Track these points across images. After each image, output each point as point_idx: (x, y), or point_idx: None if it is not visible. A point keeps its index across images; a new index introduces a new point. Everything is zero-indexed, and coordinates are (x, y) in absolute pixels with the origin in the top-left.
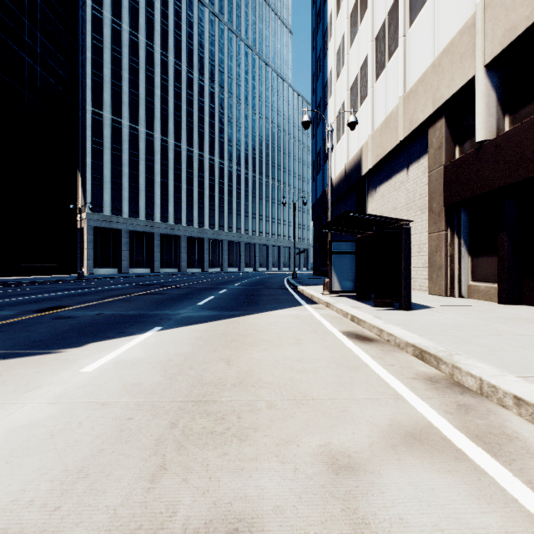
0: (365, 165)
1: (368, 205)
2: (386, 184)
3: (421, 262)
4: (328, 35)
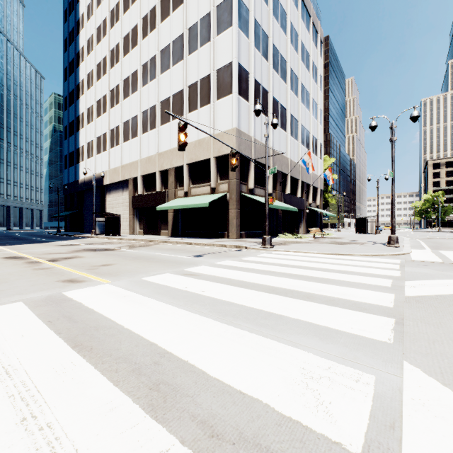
0: (105, 181)
1: (107, 198)
2: (115, 193)
3: (127, 224)
4: (80, 90)
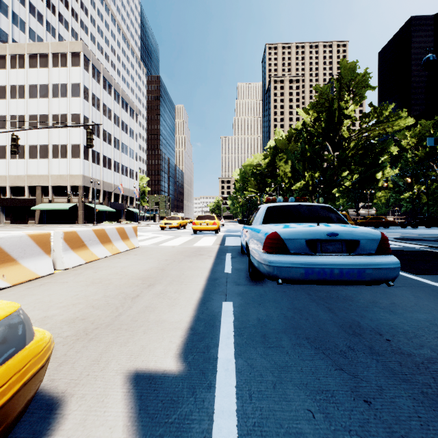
0: None
1: None
2: None
3: None
4: None
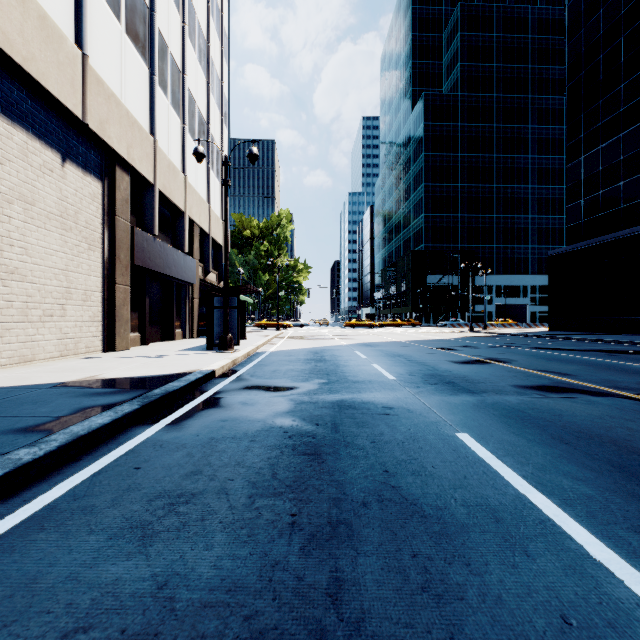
0: None
1: None
2: None
3: (90, 314)
4: None
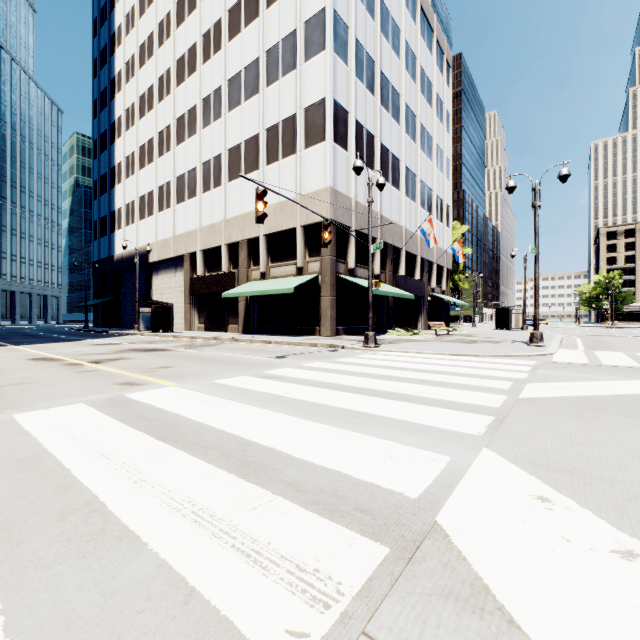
0: (151, 257)
1: (153, 281)
2: (165, 273)
3: (182, 317)
4: (116, 131)
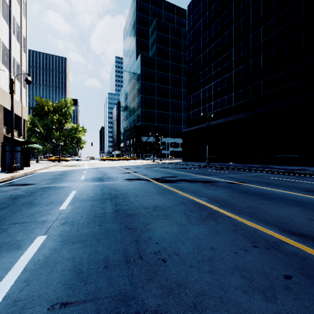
0: None
1: None
2: None
3: None
4: None
